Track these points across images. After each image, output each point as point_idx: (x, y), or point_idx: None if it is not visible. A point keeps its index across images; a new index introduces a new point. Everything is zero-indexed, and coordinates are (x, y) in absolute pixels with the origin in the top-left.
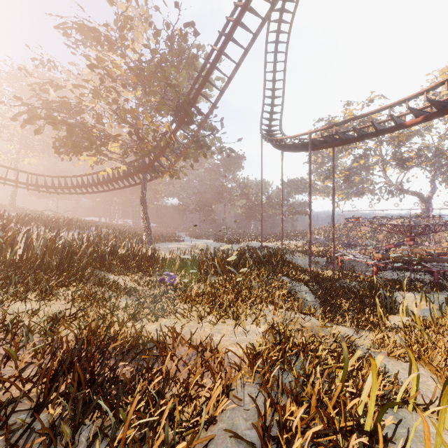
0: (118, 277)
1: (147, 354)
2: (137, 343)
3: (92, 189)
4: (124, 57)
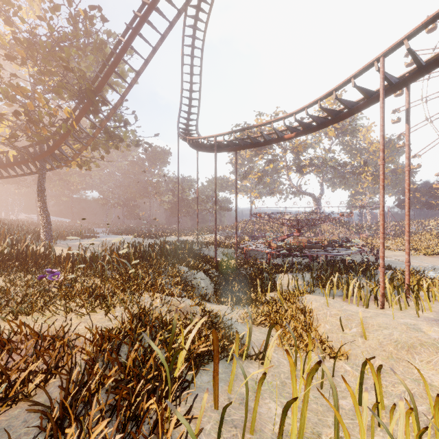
0: None
1: None
2: None
3: None
4: (11, 24)
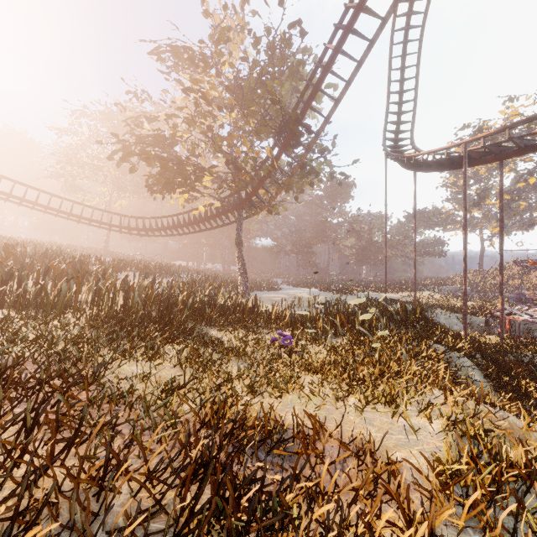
0: (220, 333)
1: (282, 448)
2: (271, 432)
3: (182, 230)
4: (220, 75)
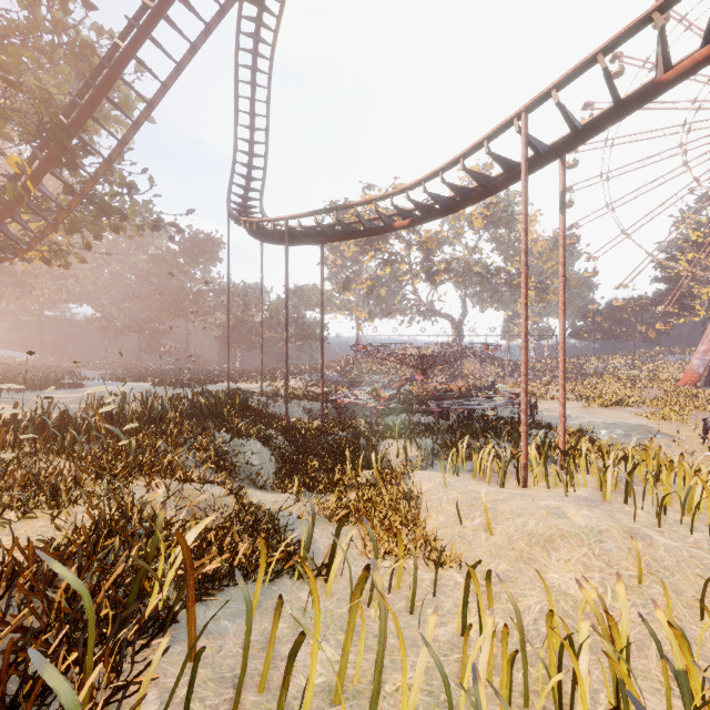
0: None
1: None
2: None
3: None
4: None
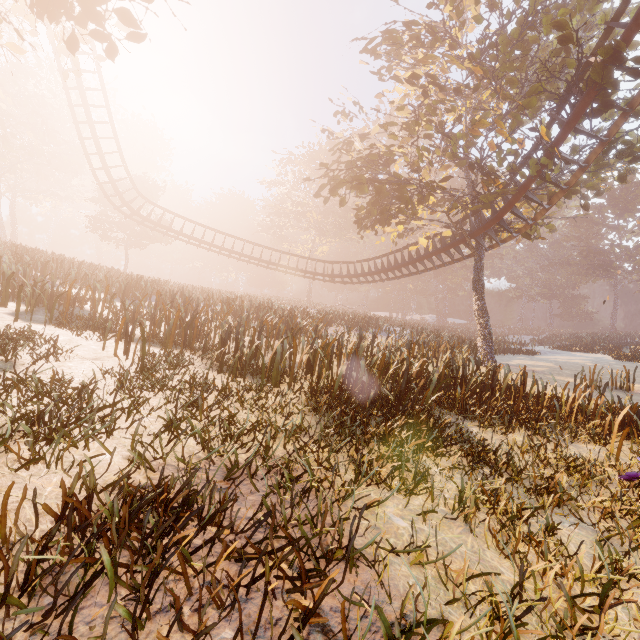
0: (485, 432)
1: None
2: None
3: (393, 273)
4: (455, 46)
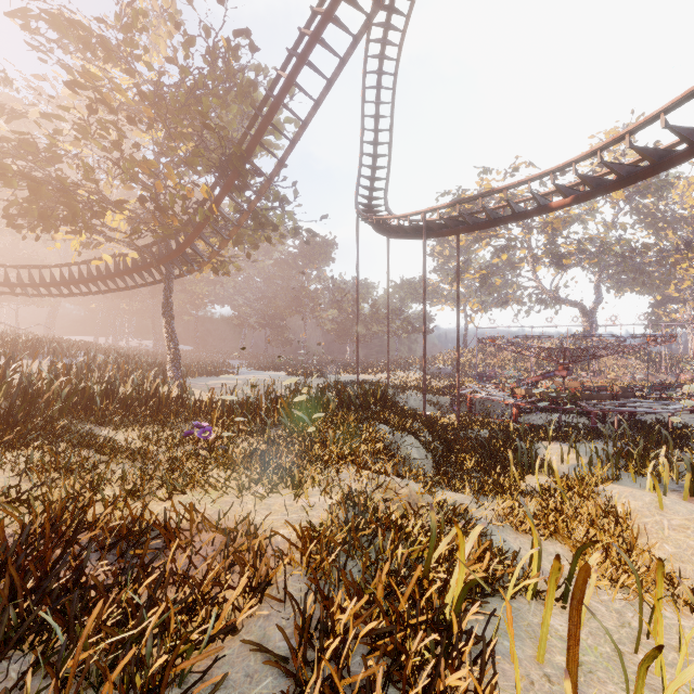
0: (117, 432)
1: None
2: (130, 530)
3: (78, 288)
4: (134, 74)
